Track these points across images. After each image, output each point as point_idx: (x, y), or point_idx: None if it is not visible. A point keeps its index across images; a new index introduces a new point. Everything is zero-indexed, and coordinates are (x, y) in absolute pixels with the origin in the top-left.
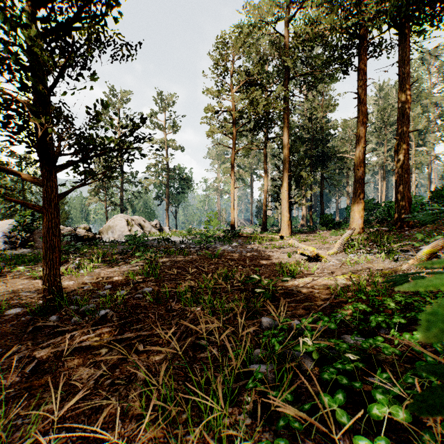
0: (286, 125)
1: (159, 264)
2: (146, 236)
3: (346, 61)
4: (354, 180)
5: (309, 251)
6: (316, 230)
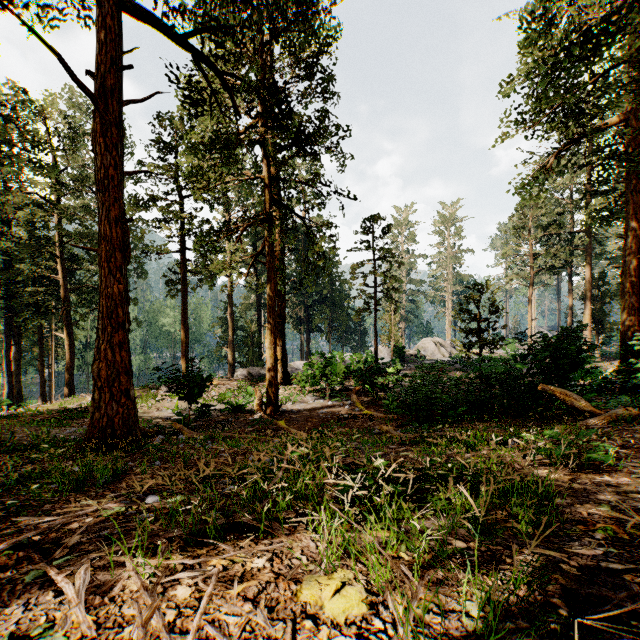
0: (588, 263)
1: None
2: (459, 357)
3: None
4: None
5: None
6: None
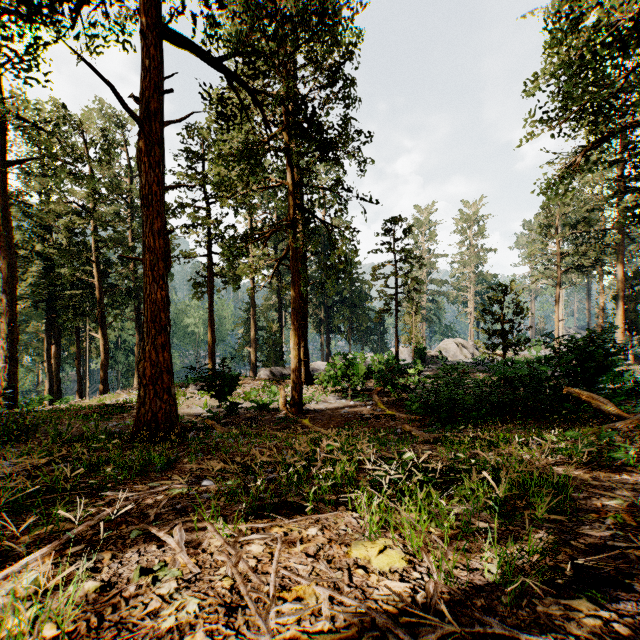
0: (619, 262)
1: None
2: (482, 359)
3: None
4: None
5: None
6: None
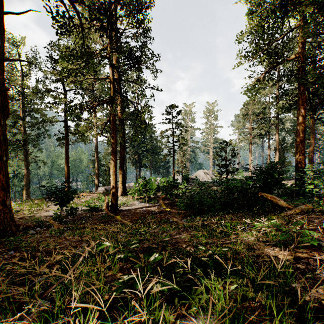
0: (277, 132)
1: None
2: (216, 179)
3: None
4: (308, 160)
5: None
6: None
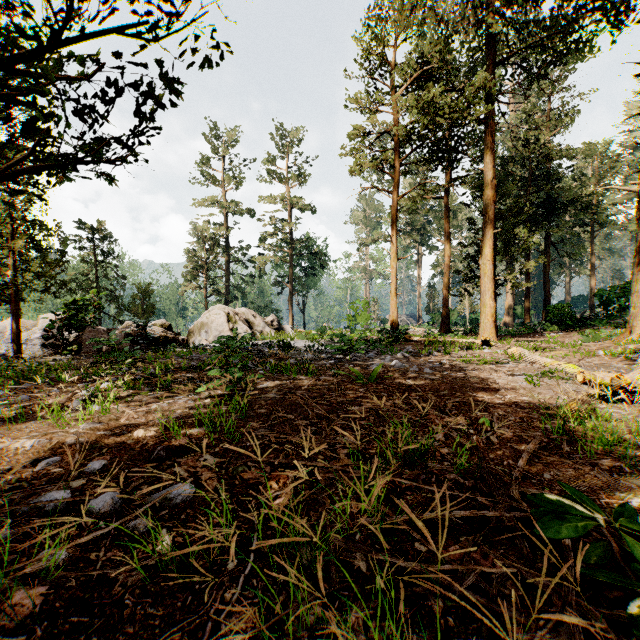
0: (490, 147)
1: (244, 400)
2: (253, 338)
3: (623, 1)
4: (637, 234)
5: (602, 376)
6: (540, 332)
